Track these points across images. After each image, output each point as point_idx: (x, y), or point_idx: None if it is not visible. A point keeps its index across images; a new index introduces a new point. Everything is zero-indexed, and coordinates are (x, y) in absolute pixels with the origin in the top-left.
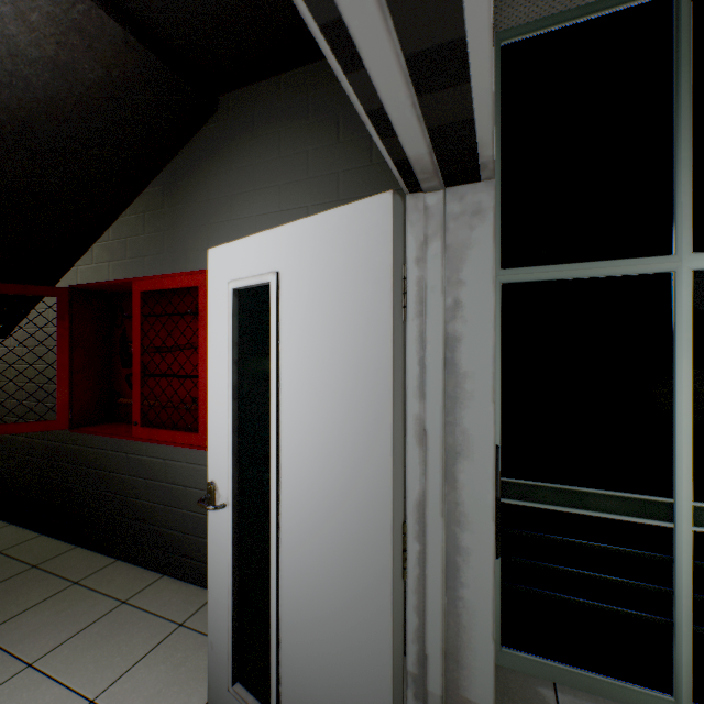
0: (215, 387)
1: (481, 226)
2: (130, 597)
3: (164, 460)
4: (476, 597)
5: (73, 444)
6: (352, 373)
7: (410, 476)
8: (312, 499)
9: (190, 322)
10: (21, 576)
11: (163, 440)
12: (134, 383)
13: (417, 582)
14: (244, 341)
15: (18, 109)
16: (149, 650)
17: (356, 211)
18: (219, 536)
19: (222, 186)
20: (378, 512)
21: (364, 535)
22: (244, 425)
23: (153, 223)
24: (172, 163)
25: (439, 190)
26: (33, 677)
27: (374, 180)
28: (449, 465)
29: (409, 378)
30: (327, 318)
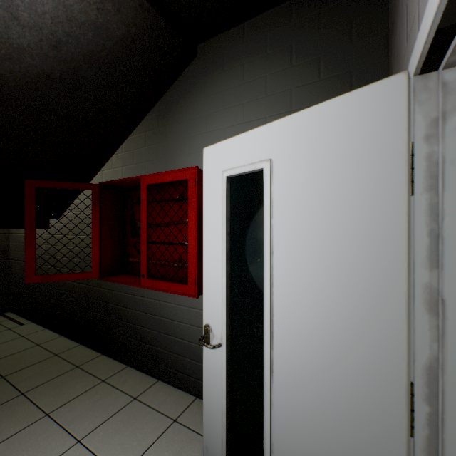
0: (209, 253)
1: None
2: (138, 395)
3: (159, 301)
4: None
5: (99, 287)
6: (354, 243)
7: (418, 341)
8: (307, 351)
9: (181, 205)
10: (70, 373)
11: (162, 288)
12: (142, 248)
13: (426, 442)
14: (235, 217)
15: (71, 61)
16: (155, 439)
17: (360, 97)
18: (213, 366)
19: (200, 109)
20: (388, 373)
21: (369, 391)
22: (235, 282)
23: (151, 139)
24: (164, 96)
25: None
26: (81, 451)
27: (322, 92)
28: None
29: (417, 249)
30: (324, 195)
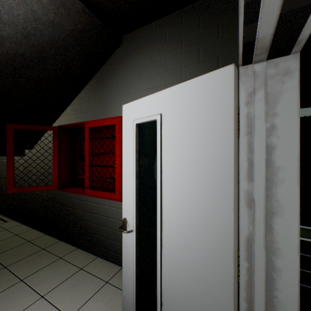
0: (126, 172)
1: (289, 80)
2: (83, 266)
3: (98, 204)
4: (286, 298)
5: (58, 196)
6: (206, 166)
7: (242, 224)
8: (181, 232)
9: (111, 141)
10: (38, 253)
11: (98, 196)
12: (86, 169)
13: (246, 284)
14: (141, 149)
15: (37, 46)
16: (93, 294)
17: (209, 78)
18: (128, 245)
19: (124, 78)
20: (224, 243)
21: (214, 255)
22: (141, 191)
23: (93, 97)
24: (101, 69)
25: (263, 62)
26: (44, 302)
27: (200, 69)
28: (267, 220)
29: (241, 169)
30: (190, 136)
